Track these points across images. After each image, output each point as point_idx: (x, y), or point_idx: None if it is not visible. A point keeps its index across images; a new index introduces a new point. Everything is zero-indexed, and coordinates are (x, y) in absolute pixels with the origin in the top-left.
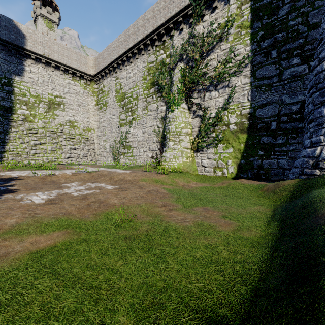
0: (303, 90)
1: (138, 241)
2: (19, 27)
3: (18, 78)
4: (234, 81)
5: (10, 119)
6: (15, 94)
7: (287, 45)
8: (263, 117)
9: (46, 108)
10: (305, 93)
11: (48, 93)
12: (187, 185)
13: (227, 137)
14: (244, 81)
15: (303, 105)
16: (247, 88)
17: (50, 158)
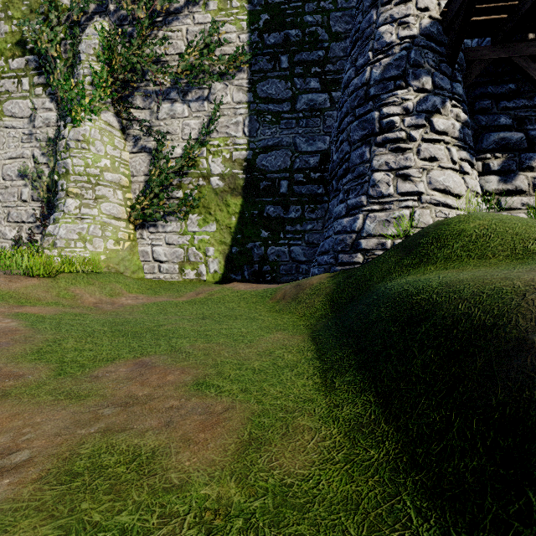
0: (324, 134)
1: None
2: None
3: None
4: (220, 92)
5: None
6: None
7: (303, 53)
8: (268, 170)
9: None
10: (326, 140)
11: None
12: (110, 301)
13: (206, 202)
14: (237, 97)
15: (324, 158)
16: (243, 112)
17: None
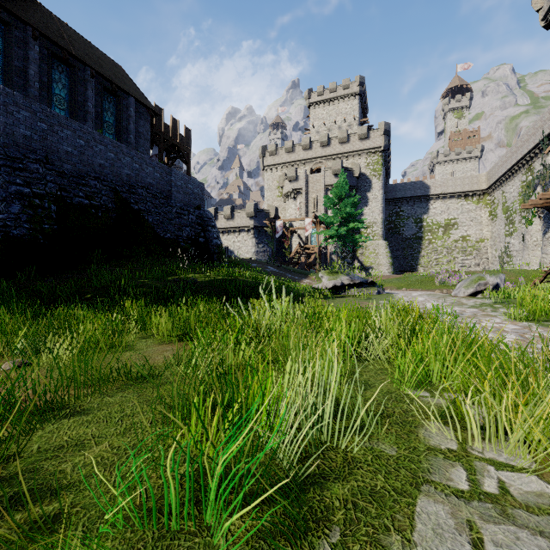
0: None
1: None
2: (426, 183)
3: (425, 216)
4: None
5: (421, 244)
6: (424, 227)
7: None
8: None
9: (443, 231)
10: None
11: (444, 219)
12: None
13: None
14: None
15: None
16: None
17: (445, 268)
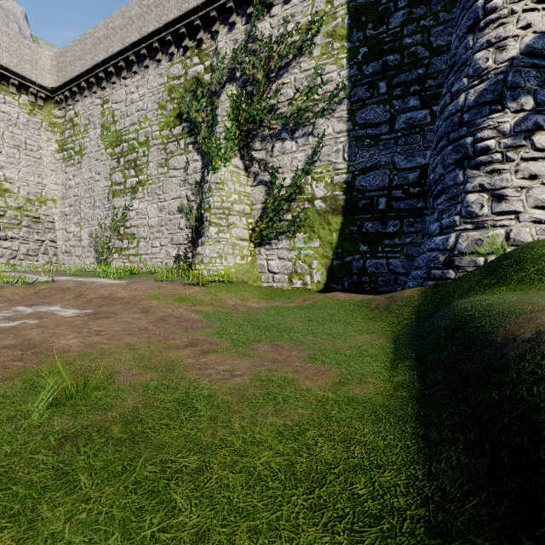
0: (424, 149)
1: (99, 444)
2: None
3: None
4: (323, 126)
5: None
6: None
7: (401, 75)
8: (366, 189)
9: None
10: (426, 154)
11: None
12: (242, 304)
13: (310, 222)
14: (337, 127)
15: (423, 173)
16: (343, 140)
17: None
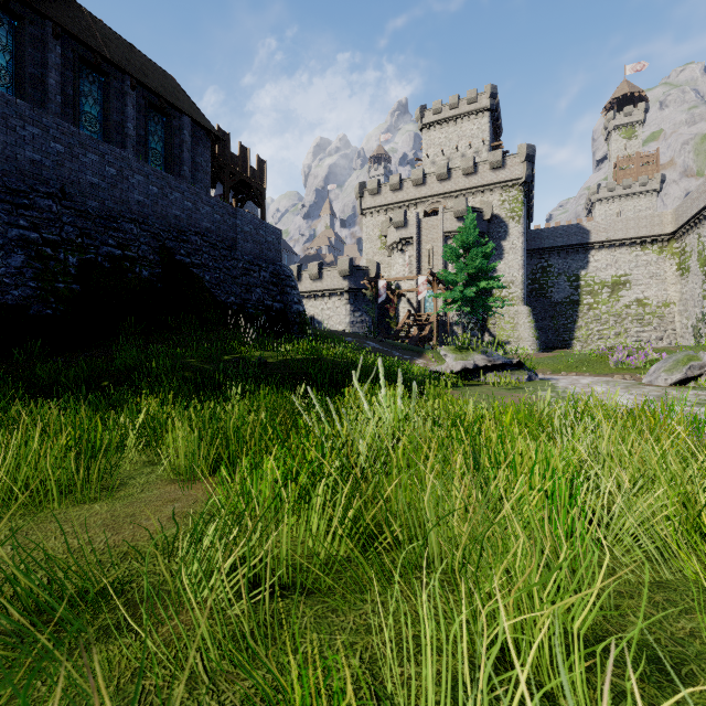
0: None
1: None
2: (584, 226)
3: (583, 272)
4: None
5: (577, 310)
6: (581, 287)
7: None
8: None
9: (610, 292)
10: None
11: (611, 276)
12: None
13: None
14: None
15: None
16: None
17: (613, 343)
